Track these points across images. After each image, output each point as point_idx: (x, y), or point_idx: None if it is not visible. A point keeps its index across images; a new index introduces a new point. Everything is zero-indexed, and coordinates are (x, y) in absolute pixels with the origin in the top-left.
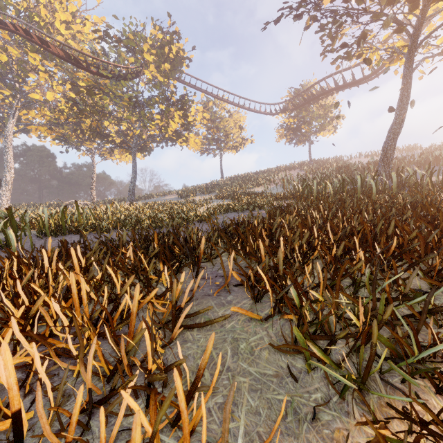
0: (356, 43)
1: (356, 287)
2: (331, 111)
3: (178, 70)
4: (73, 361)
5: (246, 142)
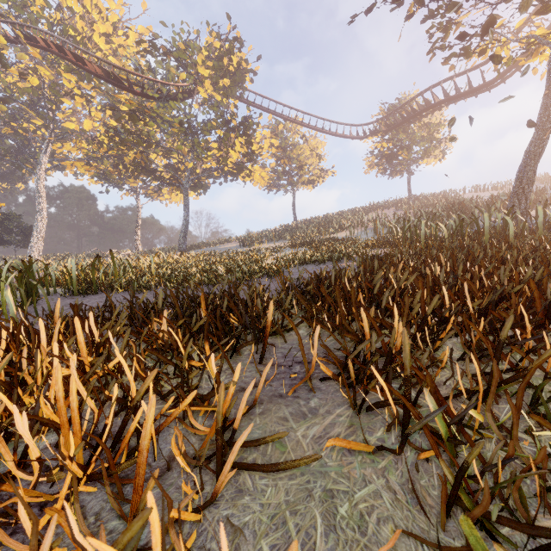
0: (477, 35)
1: (537, 394)
2: (438, 131)
3: (240, 87)
4: (46, 524)
5: (325, 174)
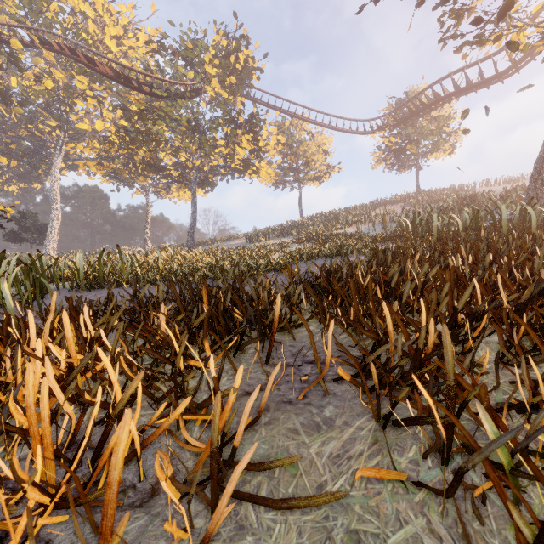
0: (491, 21)
1: None
2: (447, 124)
3: (247, 85)
4: None
5: (331, 171)
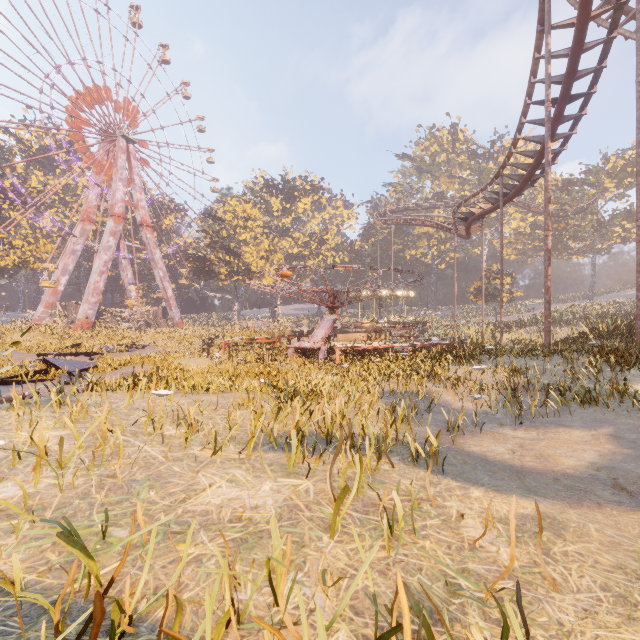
0: None
1: None
2: None
3: None
4: None
5: None
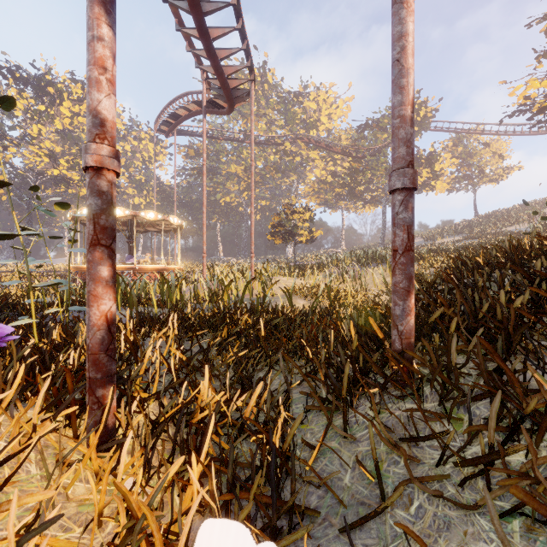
0: None
1: None
2: None
3: (424, 126)
4: None
5: (510, 170)
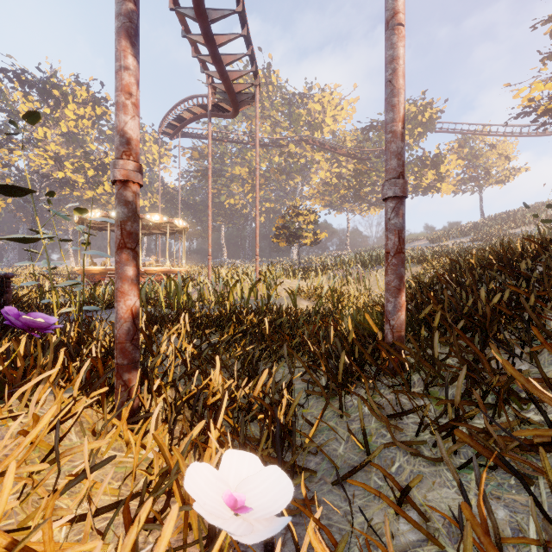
0: None
1: None
2: None
3: (430, 127)
4: None
5: (517, 171)
